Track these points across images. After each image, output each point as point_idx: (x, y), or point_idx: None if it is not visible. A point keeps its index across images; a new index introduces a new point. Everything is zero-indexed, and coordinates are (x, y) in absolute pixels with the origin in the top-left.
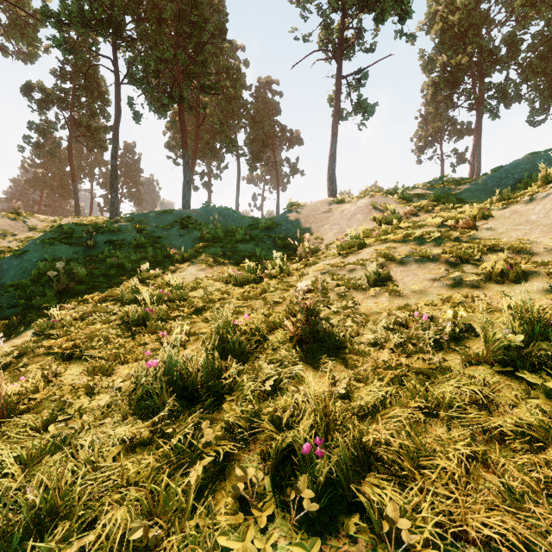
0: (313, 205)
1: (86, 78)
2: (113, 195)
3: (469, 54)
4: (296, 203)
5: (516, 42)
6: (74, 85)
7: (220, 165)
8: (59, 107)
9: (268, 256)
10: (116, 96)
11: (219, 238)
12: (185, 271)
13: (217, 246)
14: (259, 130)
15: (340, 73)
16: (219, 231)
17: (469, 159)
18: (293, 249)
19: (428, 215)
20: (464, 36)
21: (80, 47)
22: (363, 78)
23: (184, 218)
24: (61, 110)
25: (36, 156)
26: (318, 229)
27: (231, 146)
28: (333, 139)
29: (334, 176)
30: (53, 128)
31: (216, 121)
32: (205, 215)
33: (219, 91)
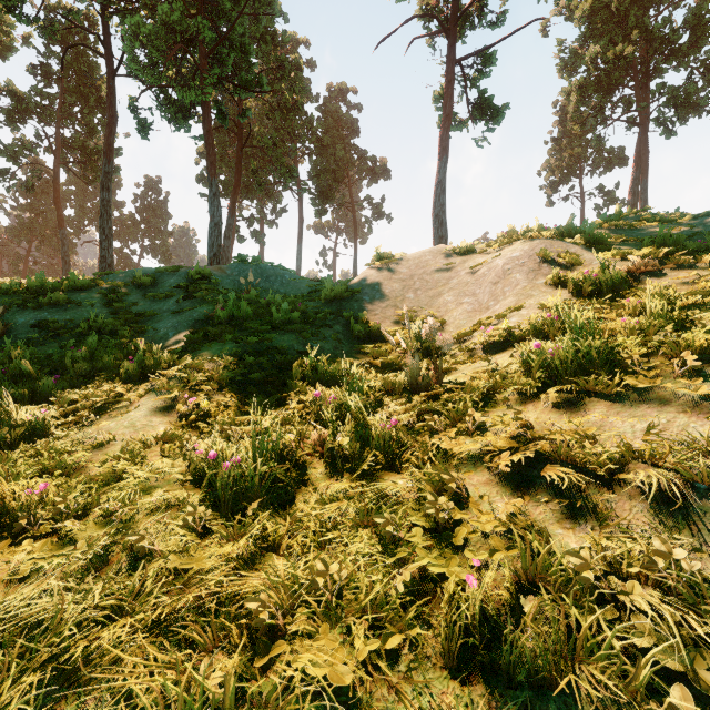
0: (418, 258)
1: (80, 79)
2: (104, 245)
3: (634, 43)
4: (387, 254)
5: (704, 24)
6: (62, 89)
7: (276, 207)
8: (39, 119)
9: (334, 368)
10: (108, 93)
11: (242, 319)
12: (122, 413)
13: (230, 338)
14: (329, 157)
15: (453, 54)
16: (241, 306)
17: (621, 200)
18: (386, 343)
19: (688, 274)
20: (623, 19)
21: (71, 33)
22: (488, 62)
23: (195, 281)
24: (45, 126)
25: (21, 194)
26: (432, 302)
27: (288, 177)
28: (442, 157)
29: (443, 215)
30: (28, 150)
31: (267, 140)
32: (236, 275)
33: (267, 90)
